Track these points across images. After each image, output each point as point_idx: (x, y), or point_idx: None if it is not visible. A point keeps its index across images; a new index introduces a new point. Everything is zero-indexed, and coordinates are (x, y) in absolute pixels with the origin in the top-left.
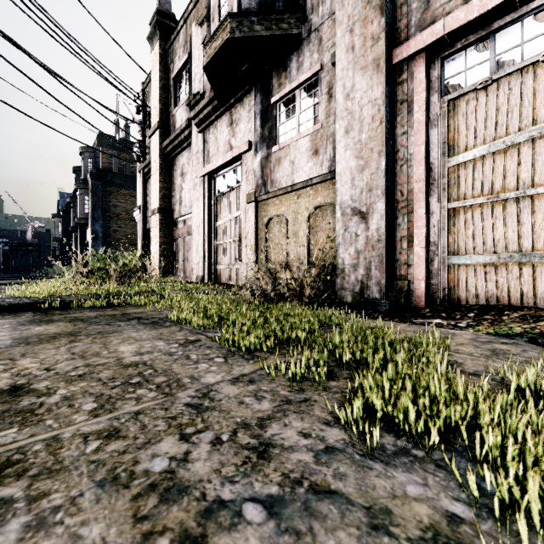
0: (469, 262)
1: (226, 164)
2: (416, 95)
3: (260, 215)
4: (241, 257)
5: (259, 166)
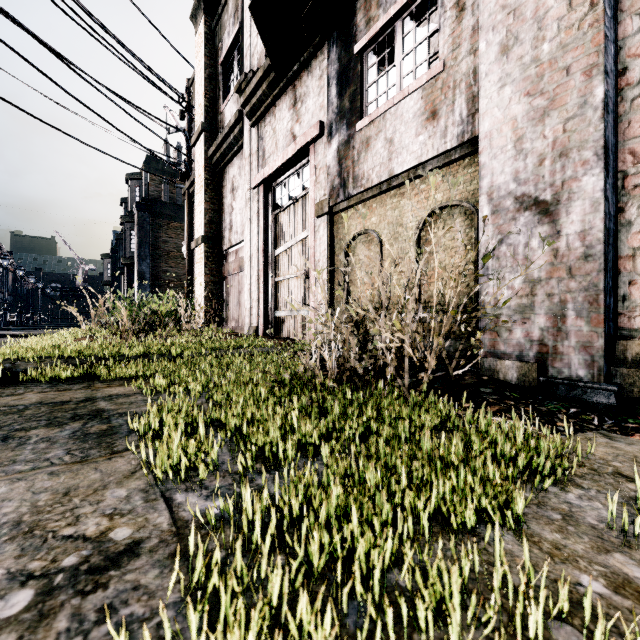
0: None
1: (287, 164)
2: None
3: (337, 234)
4: (309, 300)
5: (335, 157)
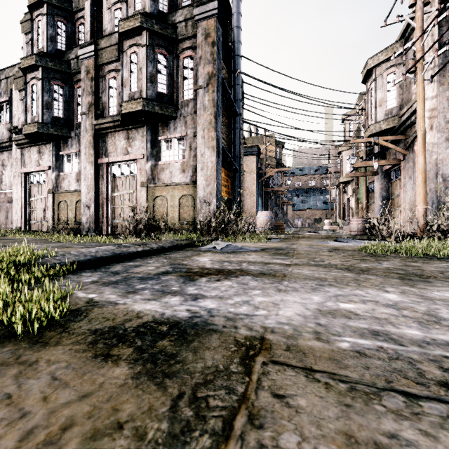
0: (116, 222)
1: (36, 171)
2: (104, 174)
3: (55, 199)
4: (46, 218)
5: (55, 178)
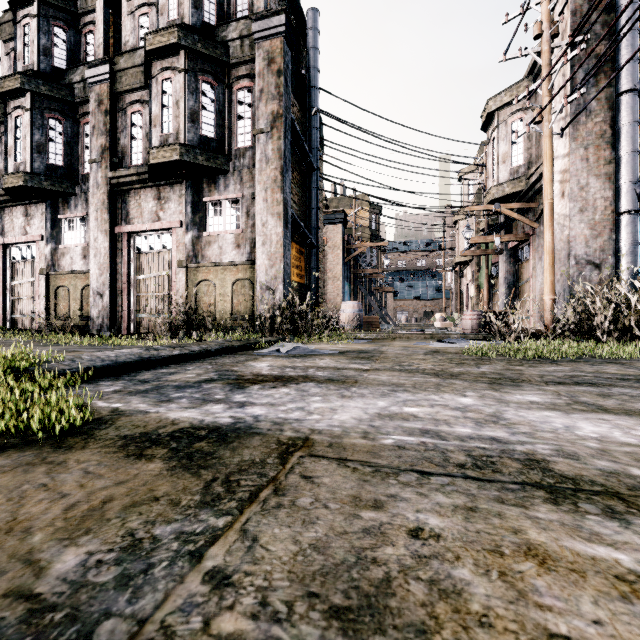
0: (142, 316)
1: (22, 242)
2: (124, 249)
3: (51, 284)
4: (36, 310)
5: (50, 253)
